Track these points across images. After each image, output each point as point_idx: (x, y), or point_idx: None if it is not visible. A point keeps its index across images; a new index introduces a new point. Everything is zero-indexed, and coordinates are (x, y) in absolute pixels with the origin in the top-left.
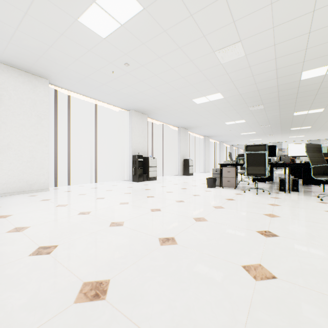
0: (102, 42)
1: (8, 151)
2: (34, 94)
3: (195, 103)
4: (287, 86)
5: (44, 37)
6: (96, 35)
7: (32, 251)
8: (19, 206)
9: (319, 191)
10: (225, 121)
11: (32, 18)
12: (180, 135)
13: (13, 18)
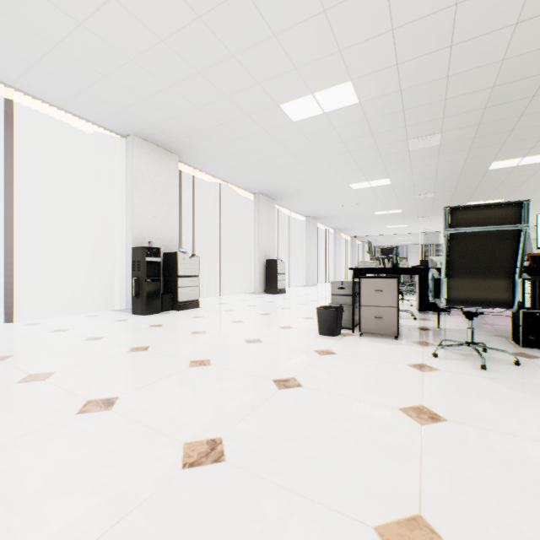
0: None
1: None
2: None
3: (288, 118)
4: (524, 65)
5: None
6: None
7: None
8: None
9: None
10: (351, 180)
11: None
12: (259, 209)
13: None
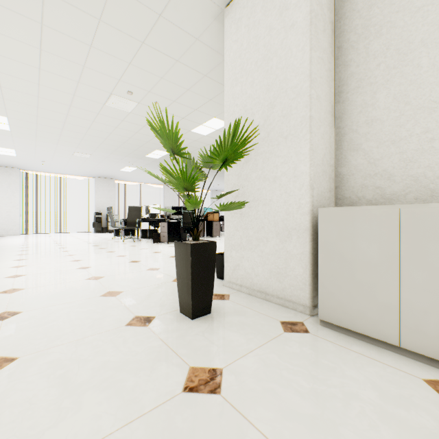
0: (18, 157)
1: None
2: (9, 179)
3: (127, 171)
4: (160, 161)
5: None
6: (12, 156)
7: None
8: None
9: None
10: None
11: None
12: (164, 192)
13: None
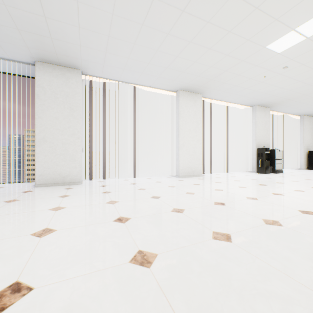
0: (273, 57)
1: (183, 148)
2: (194, 107)
3: None
4: None
5: (226, 66)
6: (273, 52)
7: (299, 212)
8: (211, 185)
9: None
10: None
11: (228, 57)
12: (303, 123)
13: (215, 60)
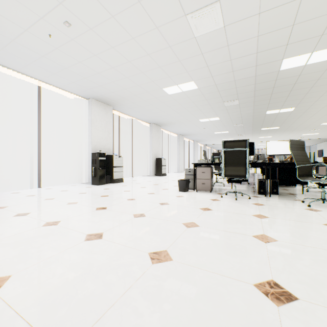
0: None
1: None
2: None
3: (166, 93)
4: (265, 77)
5: None
6: None
7: None
8: None
9: (298, 194)
10: (199, 117)
11: None
12: (152, 131)
13: None
